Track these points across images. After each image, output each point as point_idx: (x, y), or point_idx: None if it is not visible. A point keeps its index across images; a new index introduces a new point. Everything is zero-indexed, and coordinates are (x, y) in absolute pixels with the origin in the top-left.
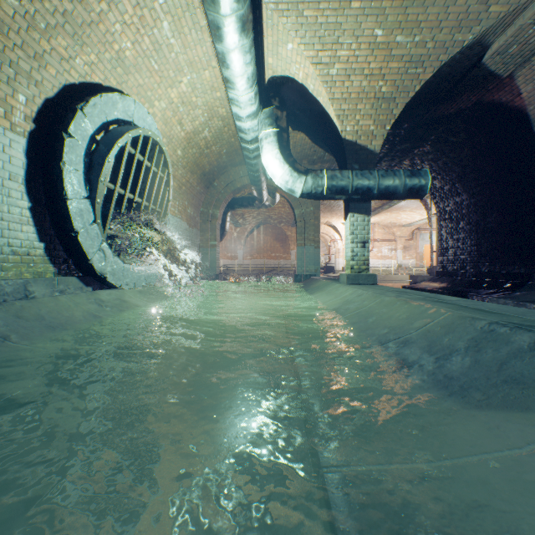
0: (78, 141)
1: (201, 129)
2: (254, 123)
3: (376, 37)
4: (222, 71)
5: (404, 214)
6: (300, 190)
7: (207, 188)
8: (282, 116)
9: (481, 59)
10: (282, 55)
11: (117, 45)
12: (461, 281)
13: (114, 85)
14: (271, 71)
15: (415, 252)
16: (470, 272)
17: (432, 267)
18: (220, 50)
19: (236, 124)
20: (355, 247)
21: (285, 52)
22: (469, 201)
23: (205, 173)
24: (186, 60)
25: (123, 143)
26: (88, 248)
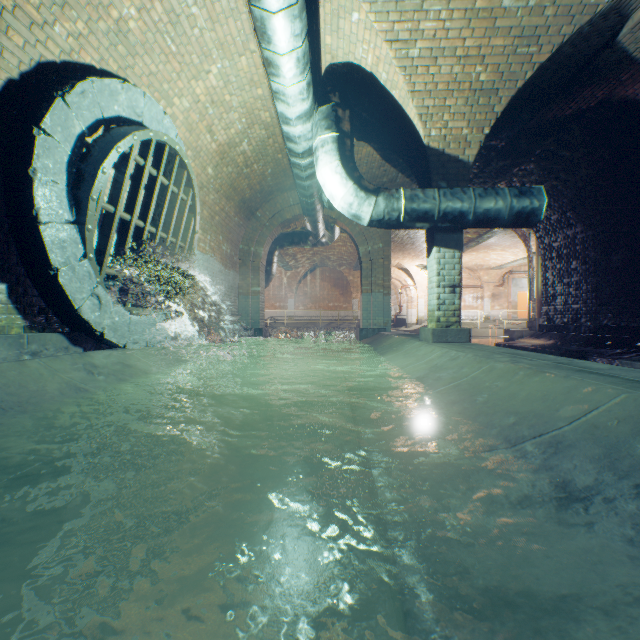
0: (57, 142)
1: (239, 140)
2: (307, 127)
3: (475, 0)
4: (262, 48)
5: (493, 254)
6: (368, 215)
7: (248, 220)
8: (344, 116)
9: (616, 35)
10: (345, 31)
11: (116, 11)
12: (575, 337)
13: (115, 70)
14: (329, 56)
15: (507, 301)
16: (586, 326)
17: (534, 319)
18: (258, 14)
19: (283, 130)
20: (442, 293)
21: (348, 26)
22: (585, 233)
23: (245, 200)
24: (215, 40)
25: (125, 148)
26: (74, 293)
